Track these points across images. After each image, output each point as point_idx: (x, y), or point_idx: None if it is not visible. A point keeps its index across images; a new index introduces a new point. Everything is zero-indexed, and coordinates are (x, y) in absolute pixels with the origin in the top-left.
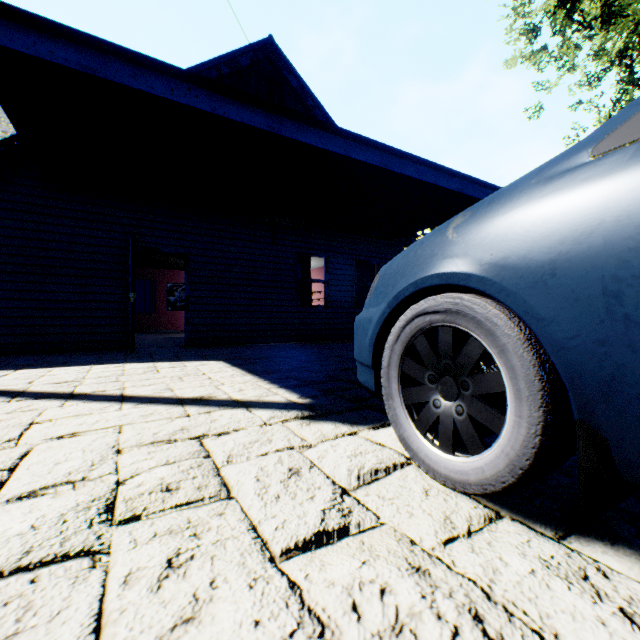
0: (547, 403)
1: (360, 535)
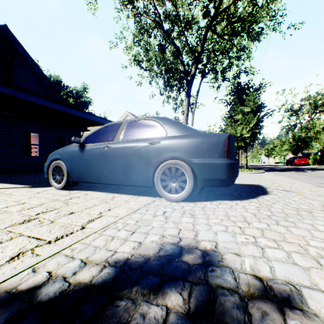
0: (68, 174)
1: (41, 193)
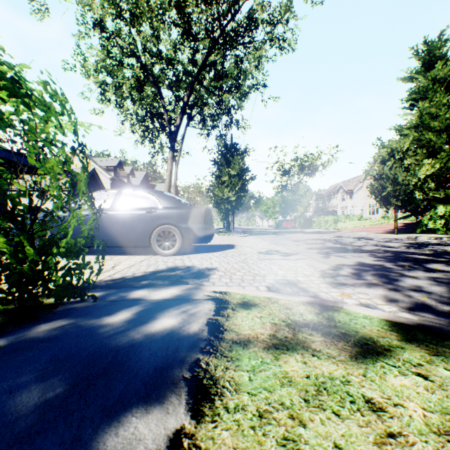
0: None
1: None
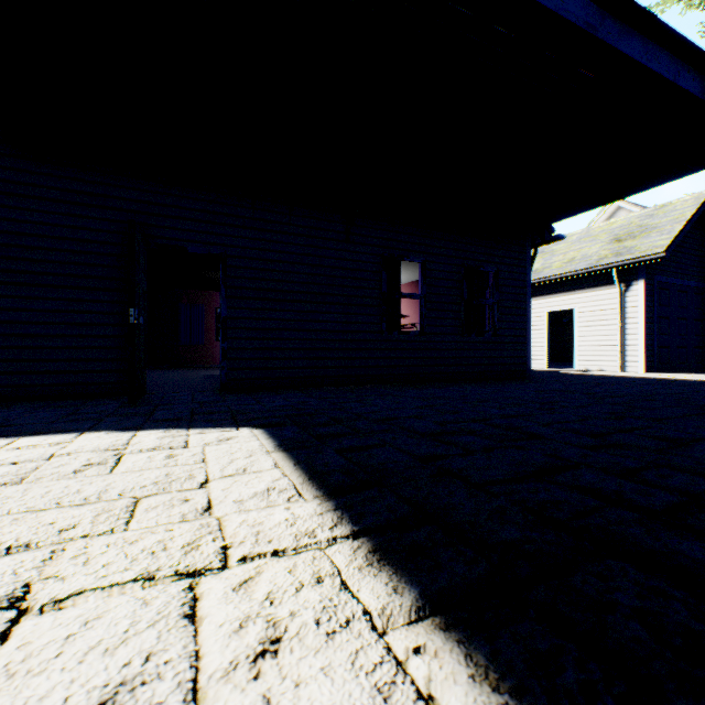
0: None
1: None
